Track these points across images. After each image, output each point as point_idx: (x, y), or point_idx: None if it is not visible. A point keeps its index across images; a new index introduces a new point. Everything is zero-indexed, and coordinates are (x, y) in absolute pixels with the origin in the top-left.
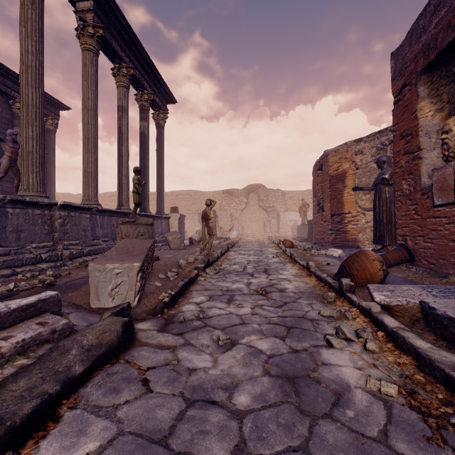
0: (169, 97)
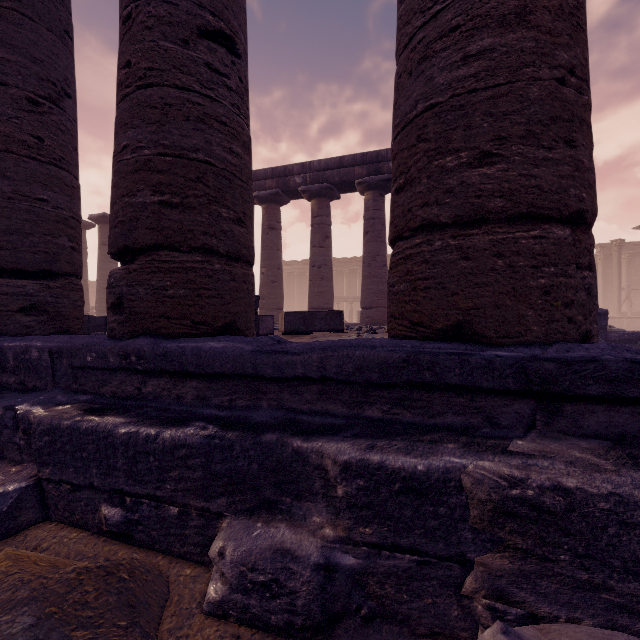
0: None
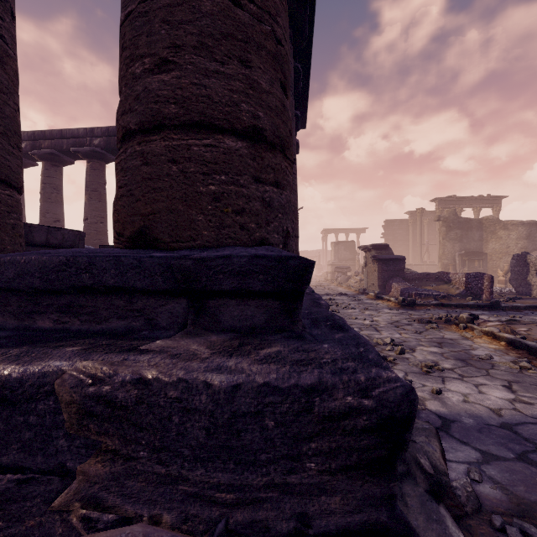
0: (500, 197)
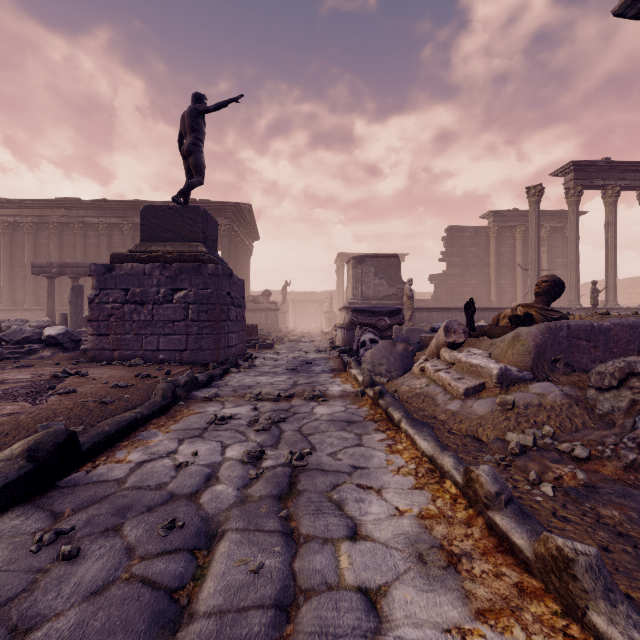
0: None
